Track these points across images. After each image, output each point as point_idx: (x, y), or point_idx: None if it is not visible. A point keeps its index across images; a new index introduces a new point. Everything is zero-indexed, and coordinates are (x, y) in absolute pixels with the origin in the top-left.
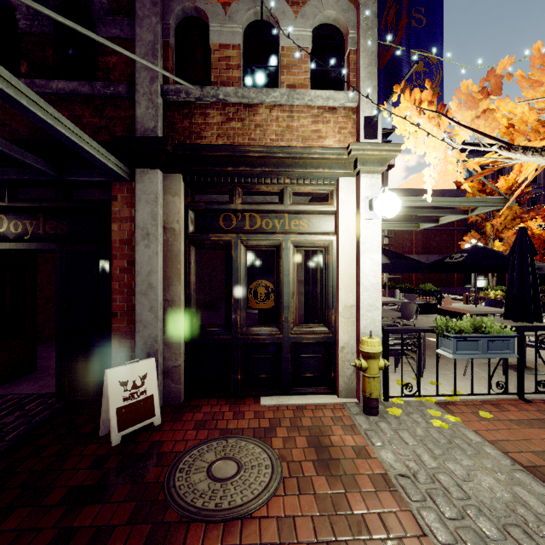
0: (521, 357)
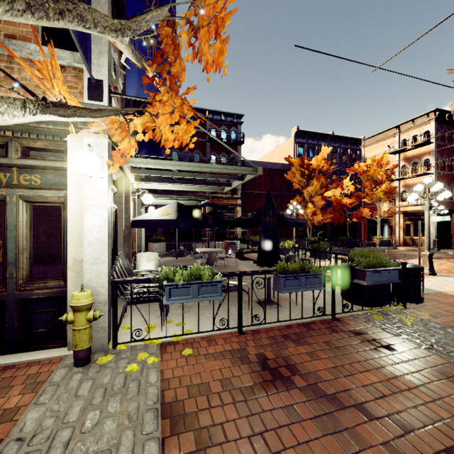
0: (239, 297)
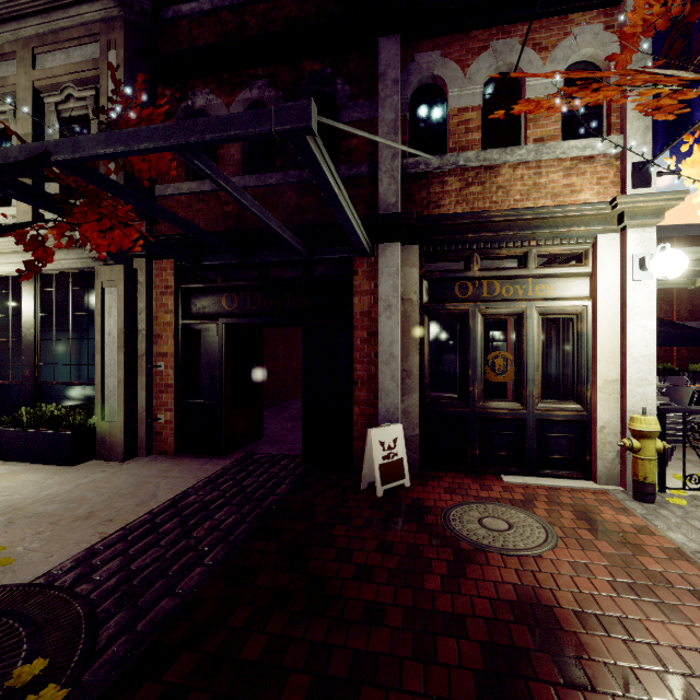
0: None
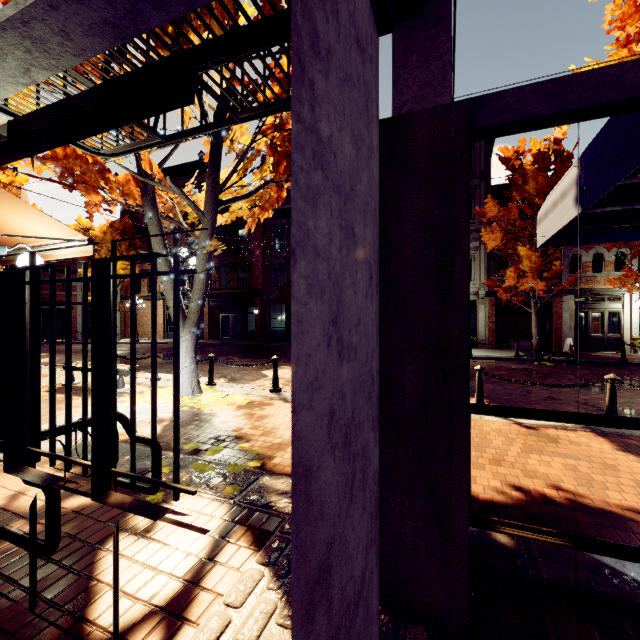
0: None
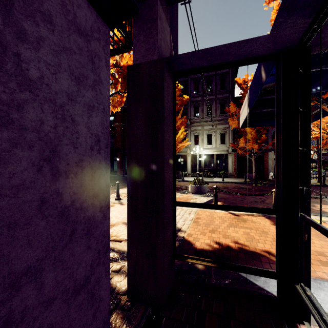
0: None
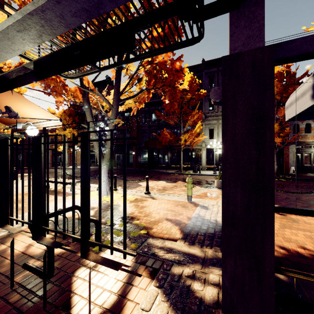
0: None
